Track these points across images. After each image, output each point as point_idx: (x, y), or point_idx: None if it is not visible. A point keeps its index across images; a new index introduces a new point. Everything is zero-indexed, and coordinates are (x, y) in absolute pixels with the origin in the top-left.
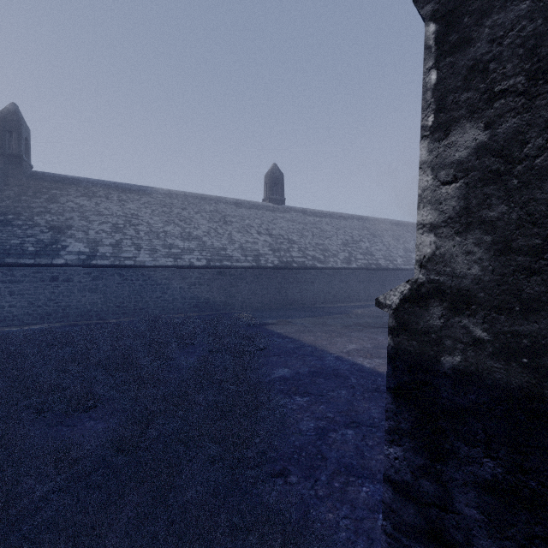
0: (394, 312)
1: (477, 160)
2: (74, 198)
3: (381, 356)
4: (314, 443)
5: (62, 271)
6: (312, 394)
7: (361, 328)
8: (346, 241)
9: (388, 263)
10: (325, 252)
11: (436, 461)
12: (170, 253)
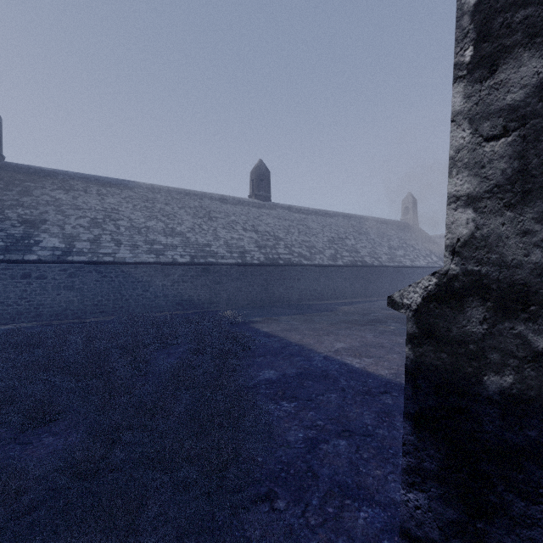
0: (414, 314)
1: (540, 102)
2: (50, 191)
3: (370, 355)
4: (304, 458)
5: (35, 268)
6: (301, 398)
7: (349, 325)
8: (332, 239)
9: (373, 260)
10: (312, 249)
11: (476, 517)
12: (152, 250)
